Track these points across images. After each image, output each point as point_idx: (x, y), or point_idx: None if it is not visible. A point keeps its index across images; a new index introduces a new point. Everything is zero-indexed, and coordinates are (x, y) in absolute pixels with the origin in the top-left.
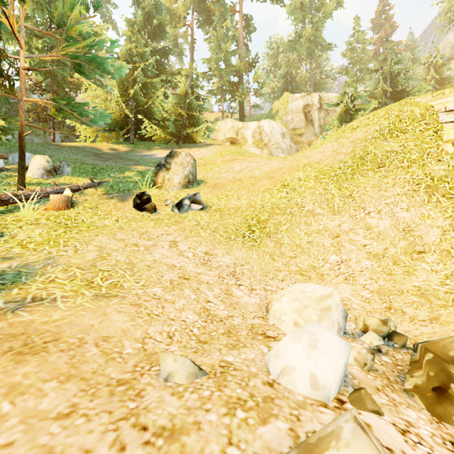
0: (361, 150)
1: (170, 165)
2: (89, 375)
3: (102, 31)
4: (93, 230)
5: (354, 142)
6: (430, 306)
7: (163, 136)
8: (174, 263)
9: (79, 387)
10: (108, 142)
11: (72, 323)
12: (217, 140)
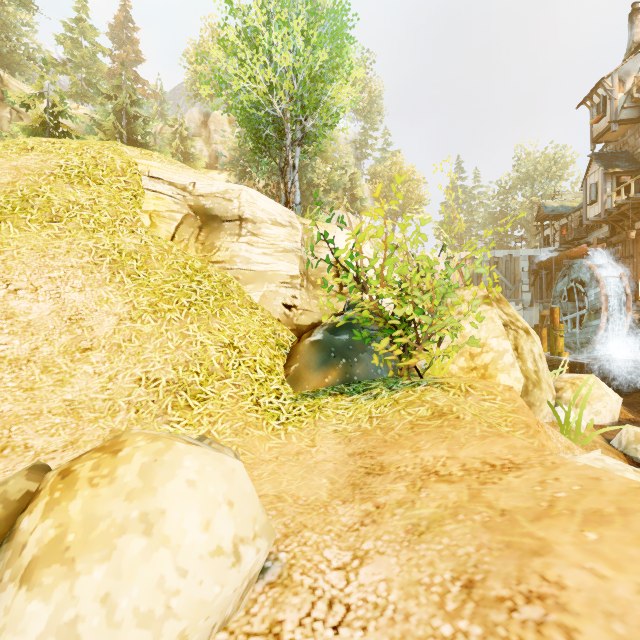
0: (28, 186)
1: None
2: None
3: None
4: None
5: (18, 170)
6: (78, 424)
7: None
8: None
9: None
10: None
11: None
12: None
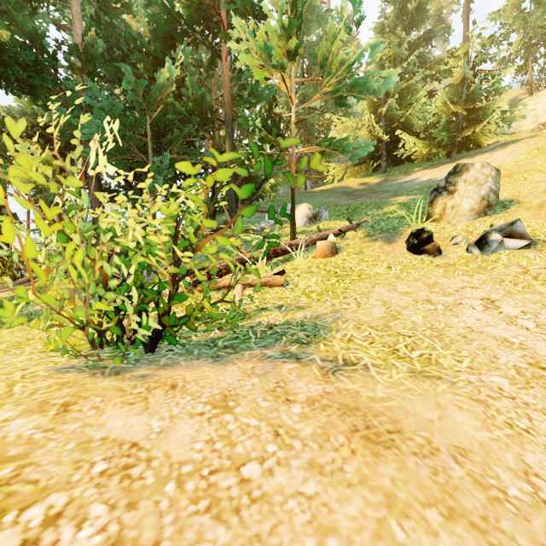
0: None
1: (455, 186)
2: (478, 521)
3: (350, 55)
4: (367, 280)
5: None
6: None
7: (426, 151)
8: (506, 336)
9: (477, 542)
10: (356, 177)
11: (404, 409)
12: (519, 133)
